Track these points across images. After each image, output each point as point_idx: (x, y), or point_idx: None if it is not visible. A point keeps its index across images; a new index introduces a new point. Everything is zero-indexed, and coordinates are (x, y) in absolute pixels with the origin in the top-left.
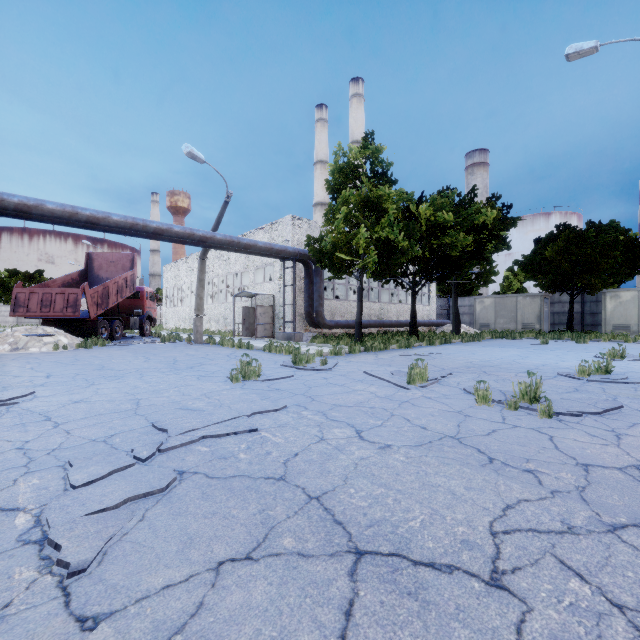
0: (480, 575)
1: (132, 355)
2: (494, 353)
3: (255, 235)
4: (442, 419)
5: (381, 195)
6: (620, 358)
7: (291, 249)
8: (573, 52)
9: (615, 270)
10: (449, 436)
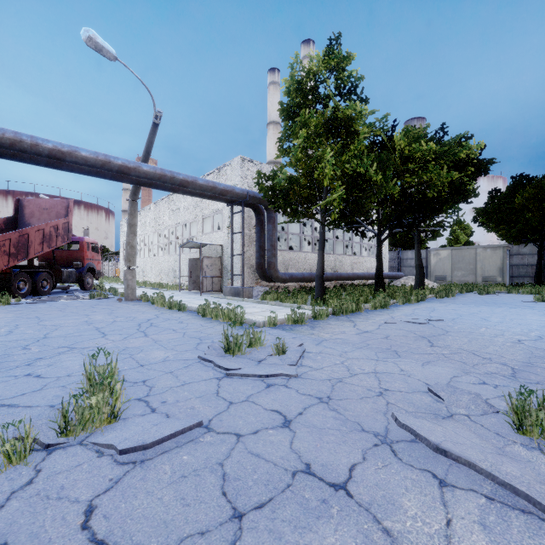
0: None
1: (3, 323)
2: (513, 318)
3: None
4: None
5: (350, 114)
6: None
7: (239, 190)
8: None
9: None
10: None
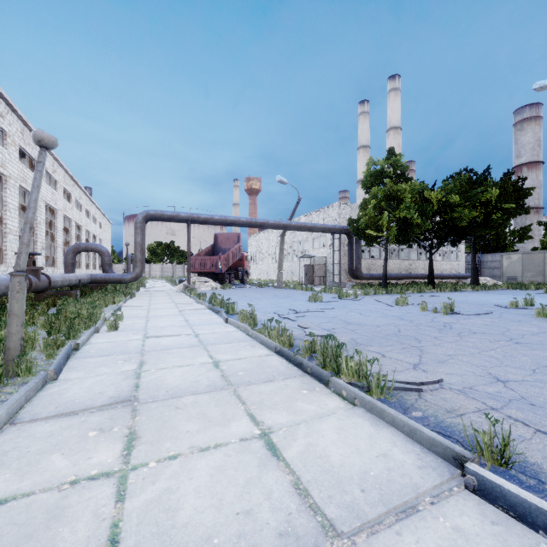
0: (375, 326)
1: (251, 292)
2: (483, 297)
3: (313, 215)
4: (397, 313)
5: (400, 189)
6: None
7: (338, 227)
8: (538, 87)
9: None
10: (394, 316)
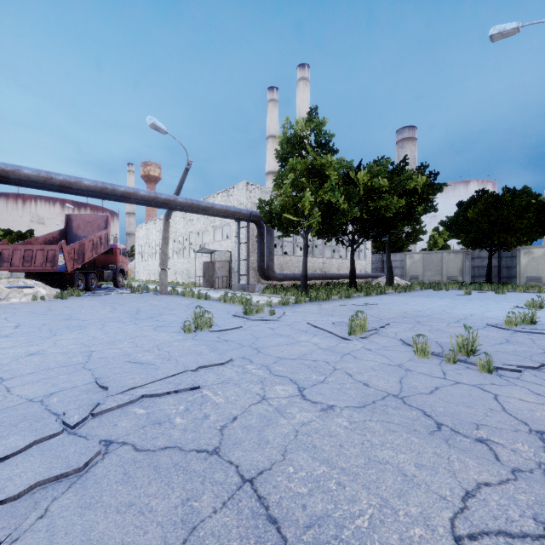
0: None
1: (101, 305)
2: (425, 303)
3: (214, 199)
4: (384, 374)
5: (324, 163)
6: (539, 308)
7: (245, 211)
8: (497, 33)
9: (528, 229)
10: (392, 395)
